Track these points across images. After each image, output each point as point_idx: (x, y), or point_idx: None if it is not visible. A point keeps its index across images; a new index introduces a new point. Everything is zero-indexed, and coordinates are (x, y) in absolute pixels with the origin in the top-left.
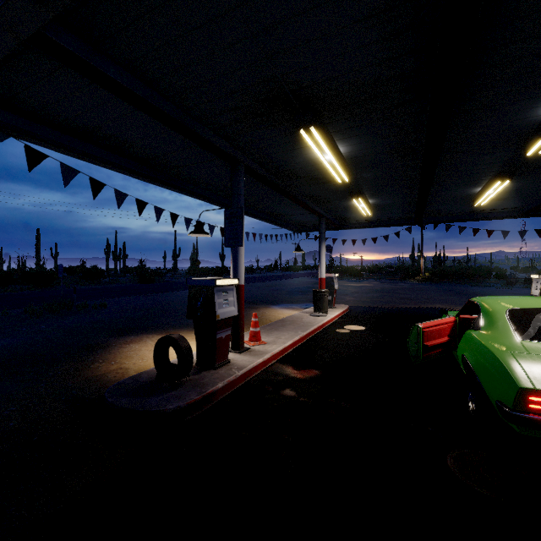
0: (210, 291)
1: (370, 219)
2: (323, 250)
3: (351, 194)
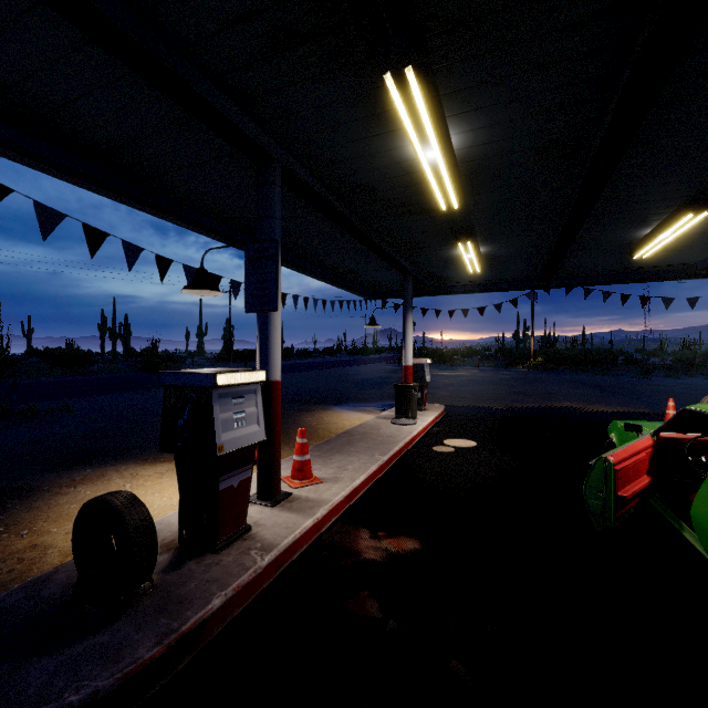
0: (203, 397)
1: (476, 280)
2: (409, 324)
3: (456, 236)
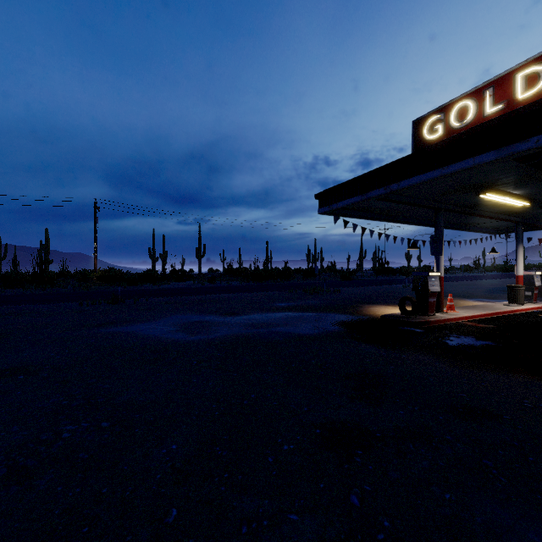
0: (425, 278)
1: None
2: (519, 251)
3: (541, 208)
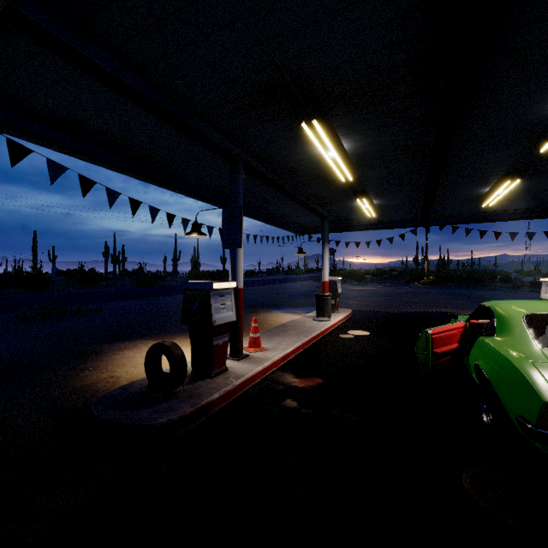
0: (205, 295)
1: (374, 221)
2: (326, 253)
3: (355, 194)
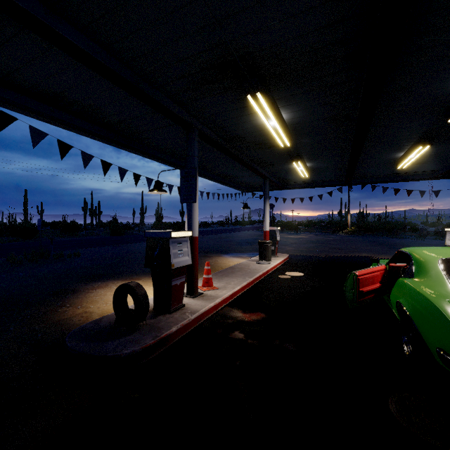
0: (165, 242)
1: (307, 180)
2: (267, 207)
3: (291, 158)
